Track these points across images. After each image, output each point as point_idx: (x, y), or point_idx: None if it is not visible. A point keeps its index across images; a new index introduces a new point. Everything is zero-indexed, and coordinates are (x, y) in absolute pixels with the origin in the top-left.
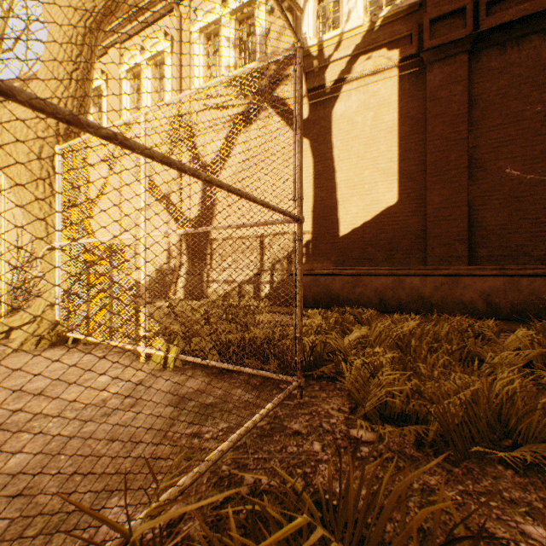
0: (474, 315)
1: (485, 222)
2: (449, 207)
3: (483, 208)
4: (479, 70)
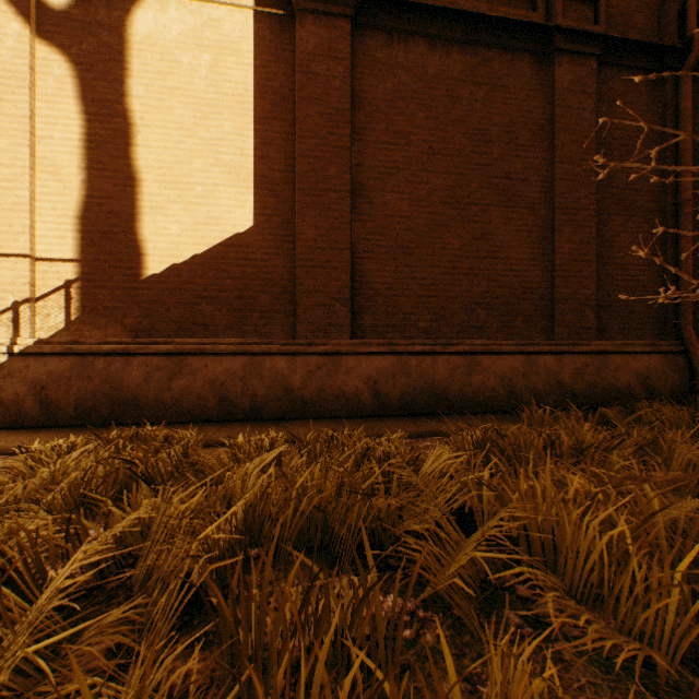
0: (360, 412)
1: (372, 277)
2: (328, 248)
3: (369, 257)
4: (365, 56)
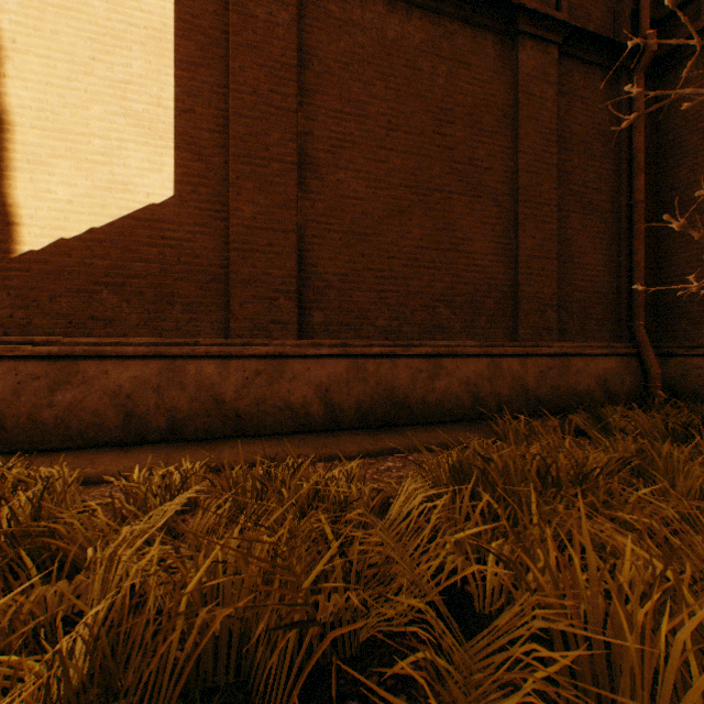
0: (309, 427)
1: (323, 266)
2: (270, 229)
3: (319, 242)
4: (315, 6)
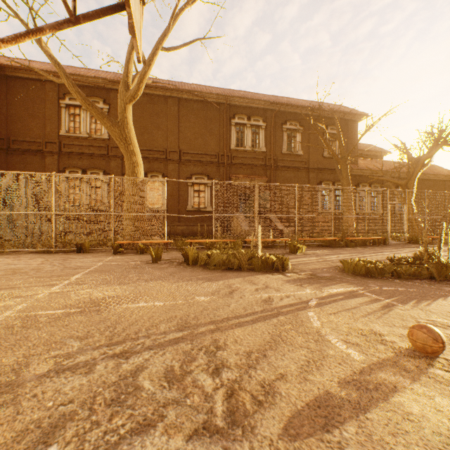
0: None
1: None
2: None
3: None
4: None
